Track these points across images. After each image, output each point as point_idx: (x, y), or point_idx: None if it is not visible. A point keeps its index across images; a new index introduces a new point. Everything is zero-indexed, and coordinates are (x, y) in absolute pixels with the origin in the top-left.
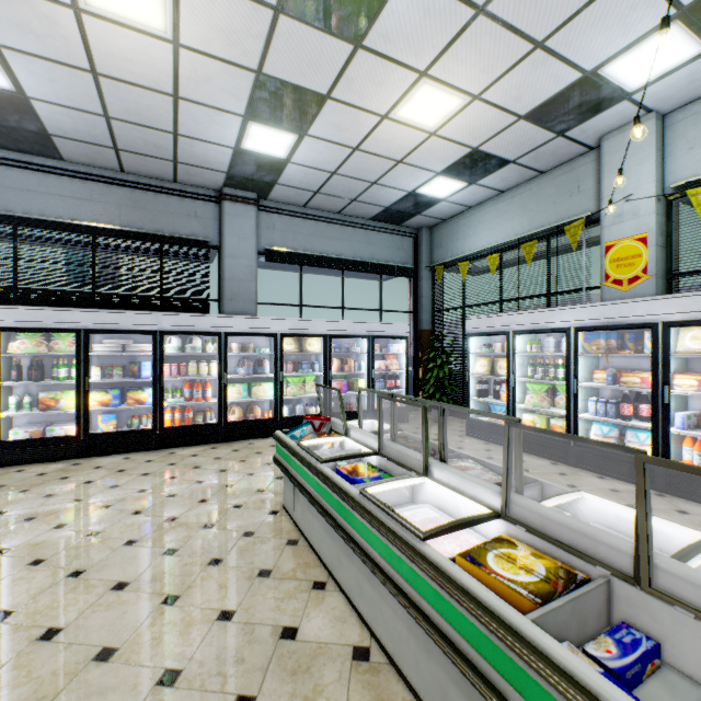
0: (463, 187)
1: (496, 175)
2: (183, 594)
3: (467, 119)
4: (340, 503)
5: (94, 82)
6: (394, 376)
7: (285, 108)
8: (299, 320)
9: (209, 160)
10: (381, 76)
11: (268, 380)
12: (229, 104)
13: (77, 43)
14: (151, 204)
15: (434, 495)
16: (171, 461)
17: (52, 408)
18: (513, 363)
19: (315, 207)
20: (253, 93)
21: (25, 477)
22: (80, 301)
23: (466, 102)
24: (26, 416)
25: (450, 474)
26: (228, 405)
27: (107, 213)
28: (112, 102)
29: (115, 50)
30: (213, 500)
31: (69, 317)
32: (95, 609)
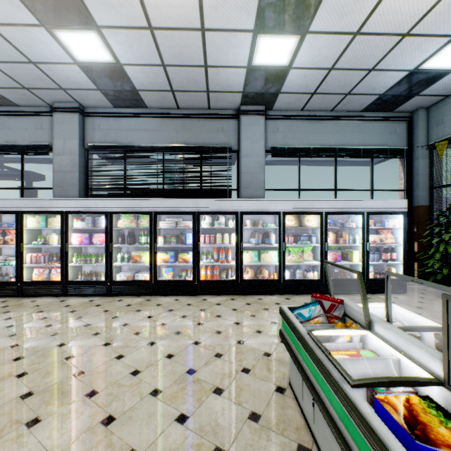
0: None
1: None
2: None
3: None
4: None
5: (152, 37)
6: (389, 249)
7: (288, 8)
8: (298, 200)
9: (230, 84)
10: None
11: (273, 248)
12: (241, 22)
13: (136, 4)
14: (195, 127)
15: None
16: (202, 307)
17: (137, 261)
18: None
19: (311, 108)
20: (260, 1)
21: (120, 305)
22: (155, 194)
23: None
24: (128, 265)
25: None
26: (243, 266)
27: (170, 136)
28: (164, 51)
29: (159, 0)
30: (225, 355)
31: (146, 204)
32: None
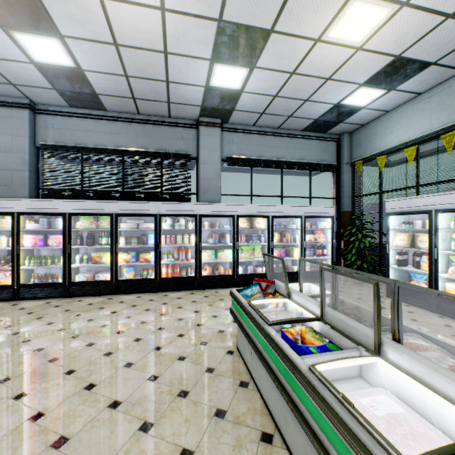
0: (383, 94)
1: (415, 79)
2: (156, 422)
3: (392, 29)
4: (287, 370)
5: (117, 52)
6: (321, 246)
7: (239, 48)
8: (250, 205)
9: (189, 98)
10: (316, 1)
11: (229, 248)
12: (200, 52)
13: (104, 24)
14: (155, 133)
15: (390, 379)
16: (164, 301)
17: (98, 262)
18: (435, 237)
19: (261, 125)
20: (216, 39)
21: (81, 305)
22: (115, 197)
23: (393, 11)
24: (86, 267)
25: (413, 361)
26: (202, 264)
27: (130, 140)
28: (128, 64)
29: (126, 24)
30: (187, 335)
31: (107, 206)
32: (94, 424)
